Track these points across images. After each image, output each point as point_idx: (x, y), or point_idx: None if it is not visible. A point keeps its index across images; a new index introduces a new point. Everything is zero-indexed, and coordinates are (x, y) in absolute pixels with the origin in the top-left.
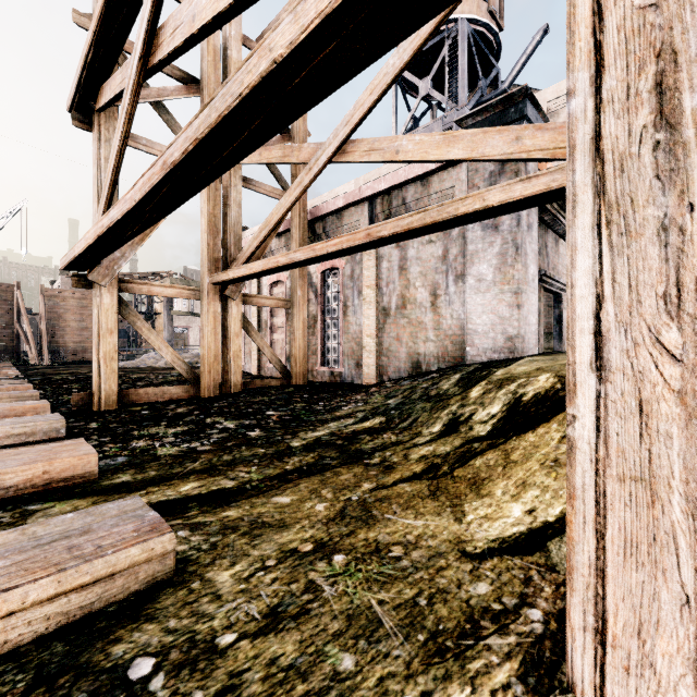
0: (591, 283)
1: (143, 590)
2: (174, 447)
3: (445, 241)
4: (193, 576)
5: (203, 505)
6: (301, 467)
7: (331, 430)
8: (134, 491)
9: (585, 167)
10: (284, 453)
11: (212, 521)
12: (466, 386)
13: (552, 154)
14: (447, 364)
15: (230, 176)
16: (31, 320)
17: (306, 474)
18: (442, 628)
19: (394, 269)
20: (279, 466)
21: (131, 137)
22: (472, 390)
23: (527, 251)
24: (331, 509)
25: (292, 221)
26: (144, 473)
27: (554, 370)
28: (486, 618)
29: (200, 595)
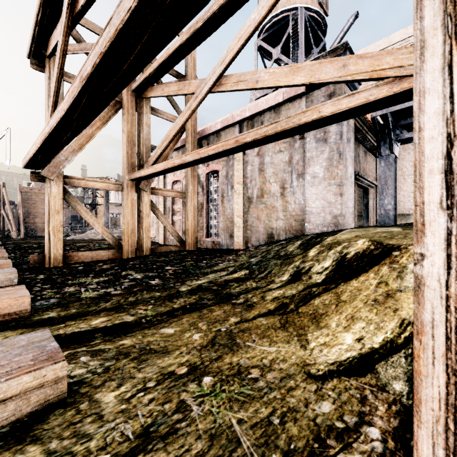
0: (442, 123)
1: (37, 411)
2: (95, 291)
3: (290, 150)
4: (83, 397)
5: (105, 335)
6: (185, 306)
7: (210, 279)
8: (55, 324)
9: (434, 11)
10: (174, 296)
11: (110, 348)
12: (306, 248)
13: (370, 75)
14: (291, 235)
15: (143, 106)
16: (13, 209)
17: (188, 311)
18: (293, 448)
19: (255, 171)
20: (169, 305)
21: (73, 77)
22: (310, 251)
23: (347, 156)
24: (205, 338)
25: (186, 138)
26: (67, 310)
27: (368, 237)
28: (331, 436)
29: (85, 415)
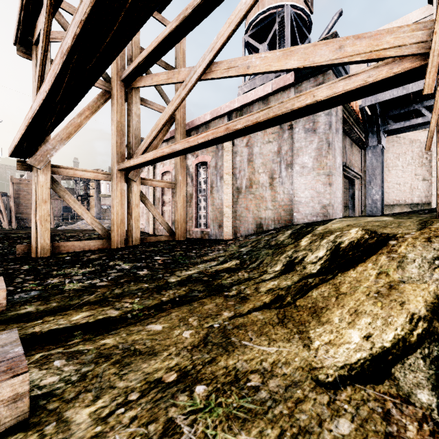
0: None
1: None
2: (79, 283)
3: (279, 141)
4: (50, 416)
5: (86, 333)
6: (174, 299)
7: (200, 270)
8: (32, 321)
9: None
10: (163, 287)
11: (90, 349)
12: (297, 237)
13: (368, 56)
14: (280, 225)
15: (132, 96)
16: (5, 200)
17: (178, 304)
18: None
19: (244, 161)
20: (157, 298)
21: None
22: (301, 240)
23: (335, 147)
24: (196, 336)
25: (175, 129)
26: (47, 304)
27: (361, 226)
28: None
29: None
